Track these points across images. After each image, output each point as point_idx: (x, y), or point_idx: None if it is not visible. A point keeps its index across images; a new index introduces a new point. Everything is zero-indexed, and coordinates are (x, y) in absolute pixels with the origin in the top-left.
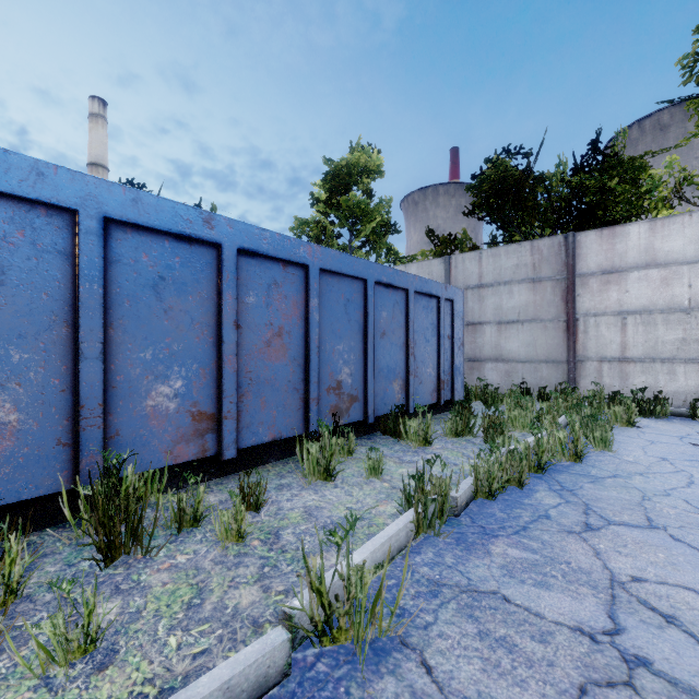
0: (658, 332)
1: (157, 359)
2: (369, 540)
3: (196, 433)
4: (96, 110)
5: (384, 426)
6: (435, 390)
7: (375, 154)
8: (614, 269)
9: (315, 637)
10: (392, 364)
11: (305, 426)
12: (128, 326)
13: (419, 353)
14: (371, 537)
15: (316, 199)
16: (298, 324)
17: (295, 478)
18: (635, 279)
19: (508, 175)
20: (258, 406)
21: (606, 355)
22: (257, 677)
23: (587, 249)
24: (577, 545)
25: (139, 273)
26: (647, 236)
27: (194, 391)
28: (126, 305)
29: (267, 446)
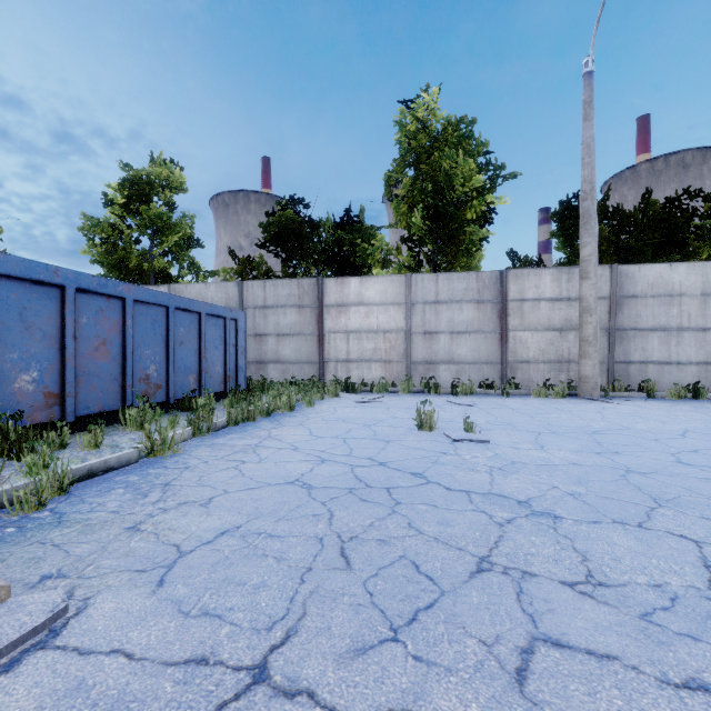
0: (364, 344)
1: (21, 359)
2: None
3: (47, 405)
4: None
5: (182, 405)
6: (223, 382)
7: (178, 171)
8: (343, 304)
9: (147, 454)
10: (189, 363)
11: (123, 404)
12: (3, 338)
13: (210, 356)
14: None
15: (110, 200)
16: (118, 337)
17: (119, 432)
18: (353, 311)
19: (289, 223)
20: (89, 390)
21: (340, 358)
22: (128, 458)
23: (330, 289)
24: (264, 432)
25: (10, 305)
26: (359, 286)
27: (46, 379)
28: (1, 325)
29: (93, 417)
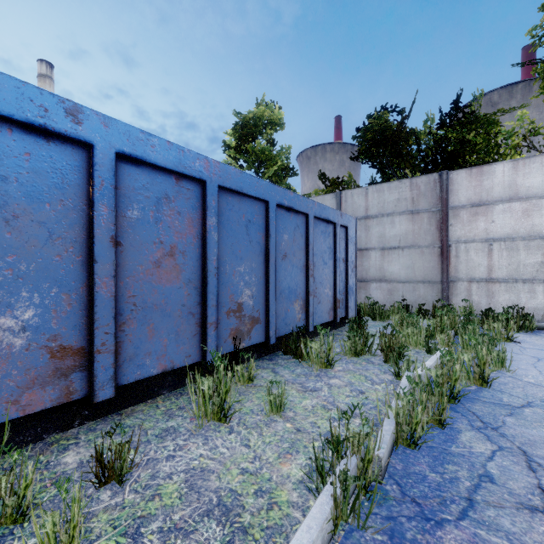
0: (520, 256)
1: None
2: (268, 542)
3: (56, 373)
4: (44, 72)
5: (286, 346)
6: (331, 309)
7: (276, 109)
8: (482, 202)
9: None
10: (293, 285)
11: (202, 352)
12: None
13: (318, 274)
14: (271, 537)
15: (227, 146)
16: (194, 244)
17: (185, 419)
18: (500, 210)
19: (388, 126)
20: (144, 335)
21: (475, 276)
22: None
23: (458, 185)
24: None
25: None
26: (510, 174)
27: (54, 321)
28: None
29: (158, 376)
